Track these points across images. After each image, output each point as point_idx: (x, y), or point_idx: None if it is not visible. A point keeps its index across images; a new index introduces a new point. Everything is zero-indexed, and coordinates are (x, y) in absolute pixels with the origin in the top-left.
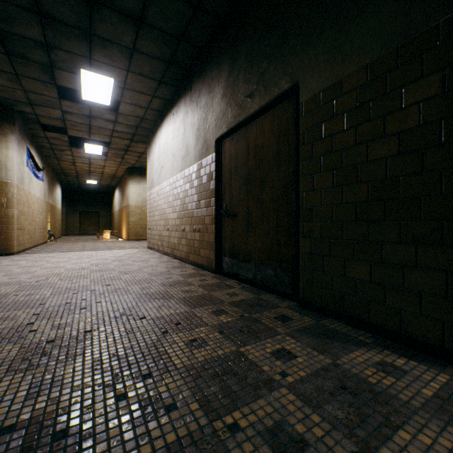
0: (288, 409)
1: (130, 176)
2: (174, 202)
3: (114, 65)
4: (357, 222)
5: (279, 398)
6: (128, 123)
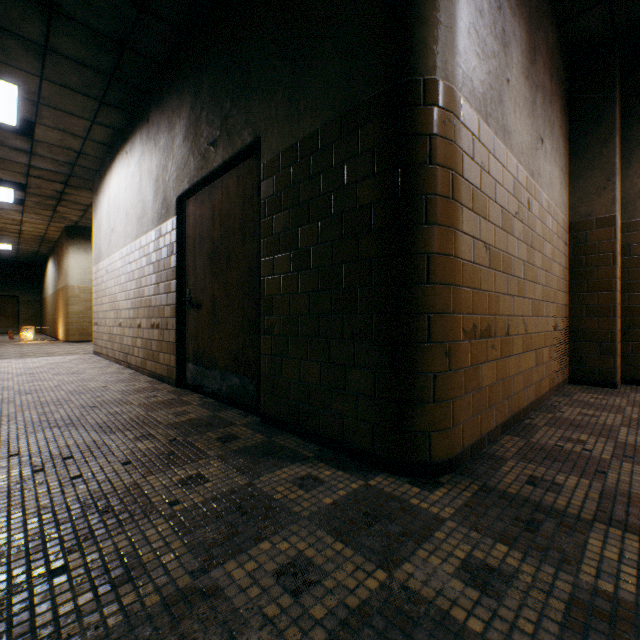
0: (150, 540)
1: (71, 240)
2: (128, 284)
3: (14, 65)
4: (310, 316)
5: (149, 530)
6: (55, 157)
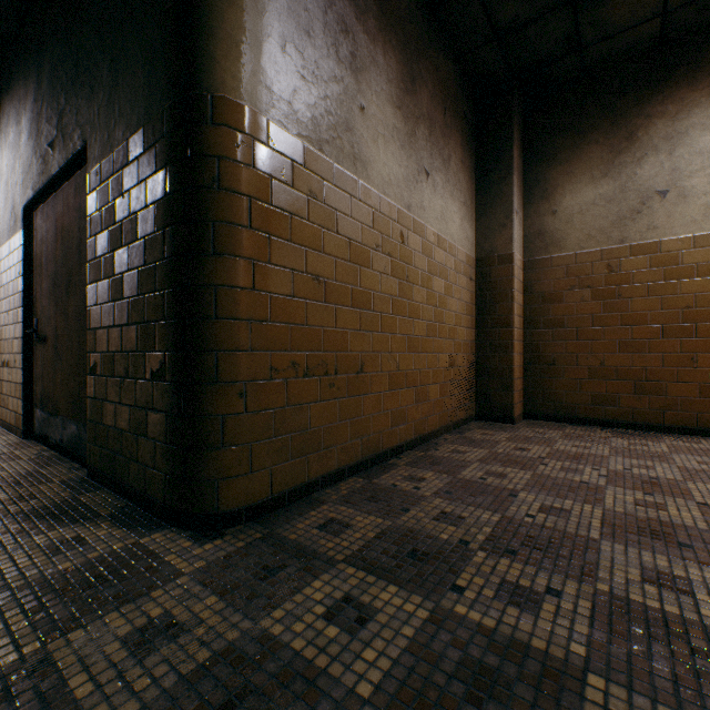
0: None
1: None
2: None
3: None
4: (123, 352)
5: None
6: None
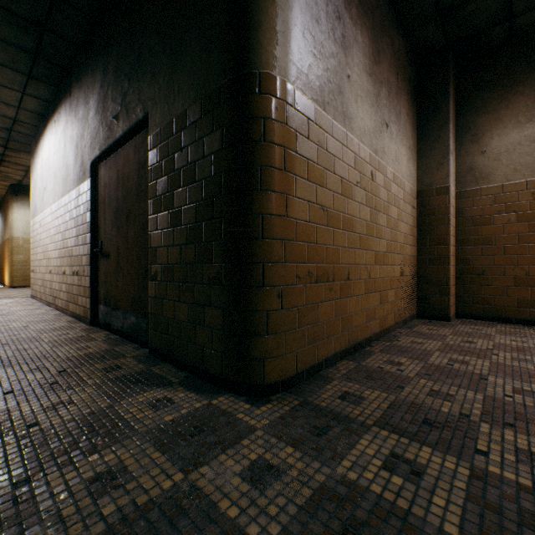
0: None
1: (15, 197)
2: (56, 237)
3: None
4: (182, 264)
5: None
6: None
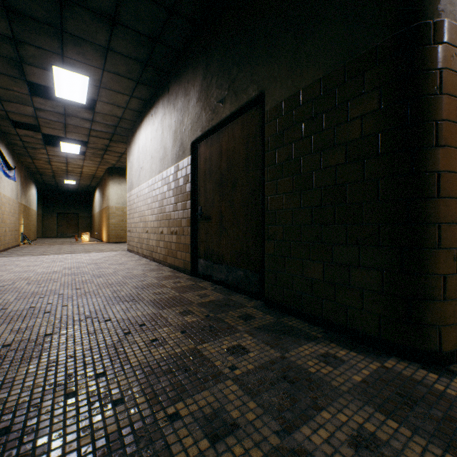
0: (229, 398)
1: (111, 177)
2: (153, 204)
3: (88, 63)
4: (312, 225)
5: (224, 389)
6: (106, 122)
